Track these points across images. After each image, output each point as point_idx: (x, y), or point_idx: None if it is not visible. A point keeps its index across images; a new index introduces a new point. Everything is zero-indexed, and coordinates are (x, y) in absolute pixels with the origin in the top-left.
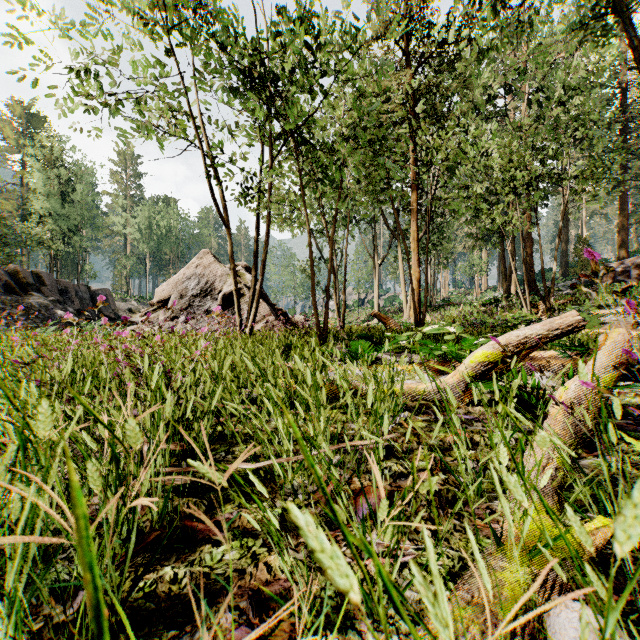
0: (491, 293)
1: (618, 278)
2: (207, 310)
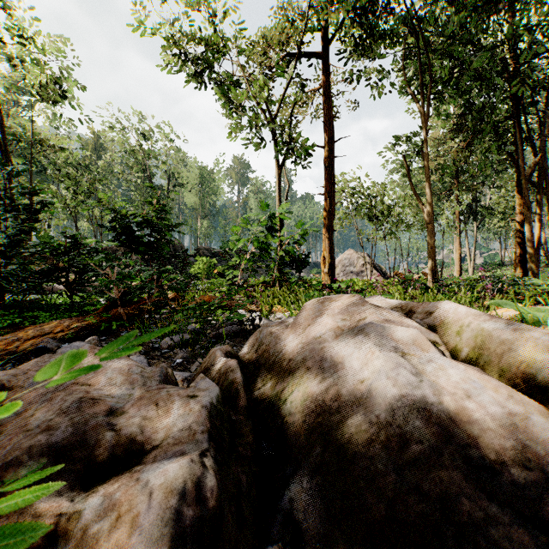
0: None
1: None
2: (351, 271)
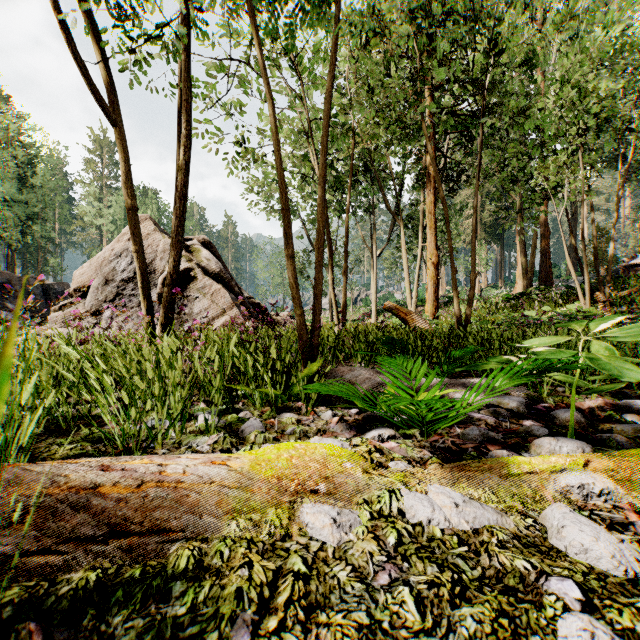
0: (493, 290)
1: None
2: None
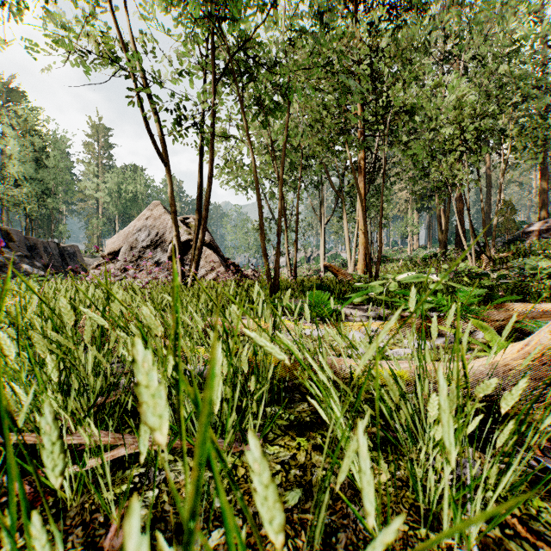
0: (422, 251)
1: (543, 235)
2: (157, 262)
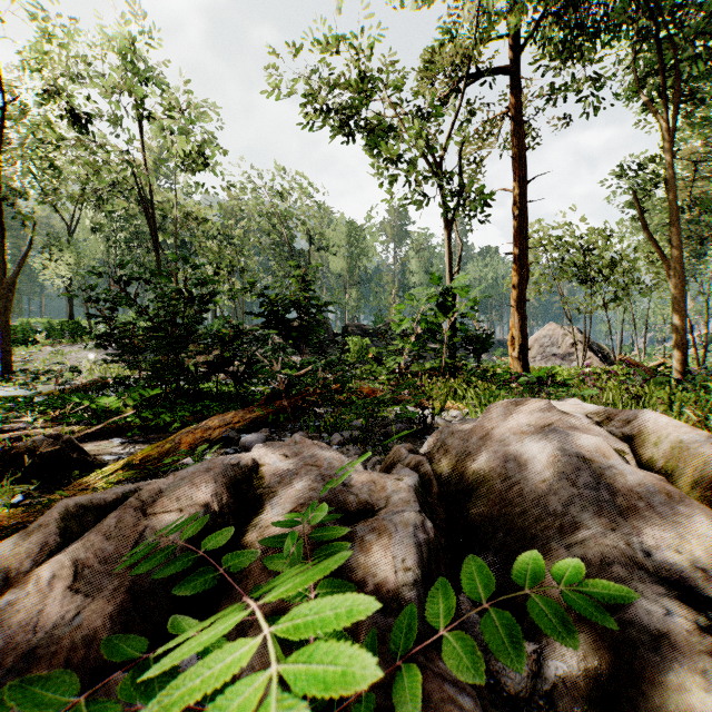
0: None
1: None
2: (554, 354)
